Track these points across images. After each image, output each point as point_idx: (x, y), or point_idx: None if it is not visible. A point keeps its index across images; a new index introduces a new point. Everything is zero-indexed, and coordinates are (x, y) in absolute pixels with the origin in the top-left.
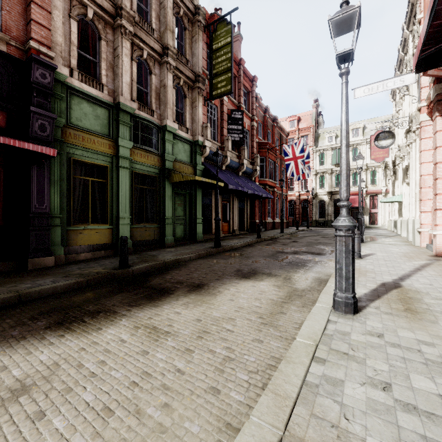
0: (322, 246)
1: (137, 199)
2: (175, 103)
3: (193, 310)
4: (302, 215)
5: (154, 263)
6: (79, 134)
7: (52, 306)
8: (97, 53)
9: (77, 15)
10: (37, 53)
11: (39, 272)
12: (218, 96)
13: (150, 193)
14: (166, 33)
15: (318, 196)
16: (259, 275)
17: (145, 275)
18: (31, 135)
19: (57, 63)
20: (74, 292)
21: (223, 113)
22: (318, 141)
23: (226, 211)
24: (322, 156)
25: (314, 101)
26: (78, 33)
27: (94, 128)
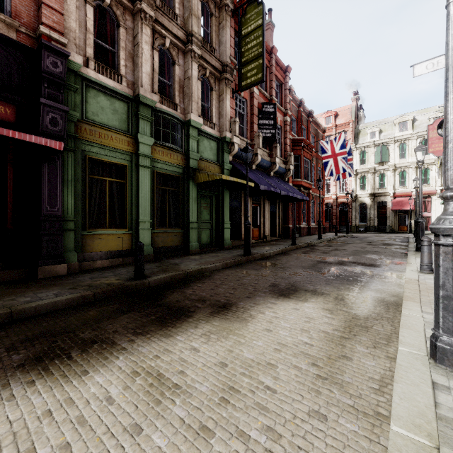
0: (372, 256)
1: (158, 201)
2: (201, 98)
3: (215, 345)
4: (339, 219)
5: (174, 273)
6: (95, 130)
7: (43, 330)
8: (116, 42)
9: (94, 1)
10: (48, 40)
11: (47, 282)
12: (248, 86)
13: (174, 195)
14: (190, 19)
15: (358, 198)
16: (301, 292)
17: (162, 288)
18: (42, 129)
19: (70, 51)
20: (76, 309)
21: (253, 107)
22: (358, 138)
23: (257, 215)
24: (363, 154)
25: (354, 94)
26: (95, 21)
27: (112, 123)
